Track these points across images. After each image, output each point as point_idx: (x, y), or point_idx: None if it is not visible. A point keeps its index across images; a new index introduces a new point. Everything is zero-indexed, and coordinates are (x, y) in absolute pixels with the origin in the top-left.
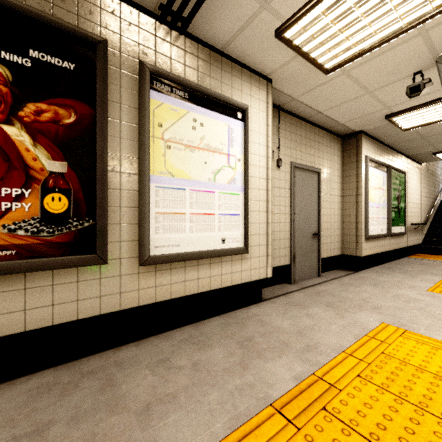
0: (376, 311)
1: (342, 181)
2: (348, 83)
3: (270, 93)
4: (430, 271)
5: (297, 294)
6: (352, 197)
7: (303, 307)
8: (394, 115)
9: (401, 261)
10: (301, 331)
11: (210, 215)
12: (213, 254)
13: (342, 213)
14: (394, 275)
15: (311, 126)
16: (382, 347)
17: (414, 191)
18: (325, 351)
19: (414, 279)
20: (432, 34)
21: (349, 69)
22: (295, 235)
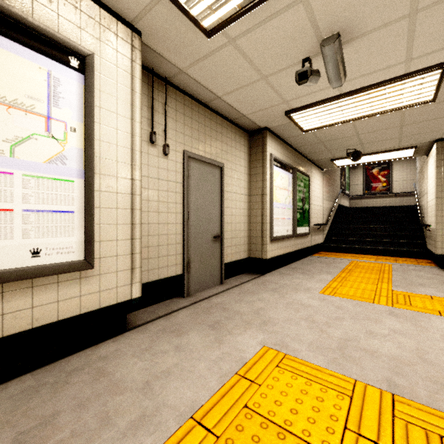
0: (263, 327)
1: (249, 180)
2: (238, 59)
3: (138, 49)
4: (326, 269)
5: (183, 312)
6: (258, 197)
7: (179, 334)
8: (292, 112)
9: (306, 260)
10: (151, 381)
11: (0, 212)
12: (5, 277)
13: (249, 214)
14: (295, 277)
15: (213, 114)
16: (249, 392)
17: (317, 194)
18: (164, 423)
19: (311, 279)
20: (313, 3)
21: (235, 37)
22: (191, 238)
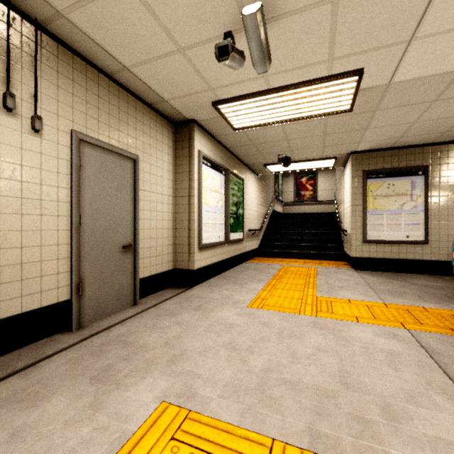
0: (171, 367)
1: (175, 179)
2: (142, 12)
3: None
4: (258, 276)
5: (59, 359)
6: (185, 199)
7: (32, 403)
8: (220, 103)
9: (240, 267)
10: None
11: None
12: None
13: (175, 218)
14: (226, 288)
15: (122, 90)
16: None
17: (252, 199)
18: None
19: (241, 290)
20: None
21: None
22: (85, 250)
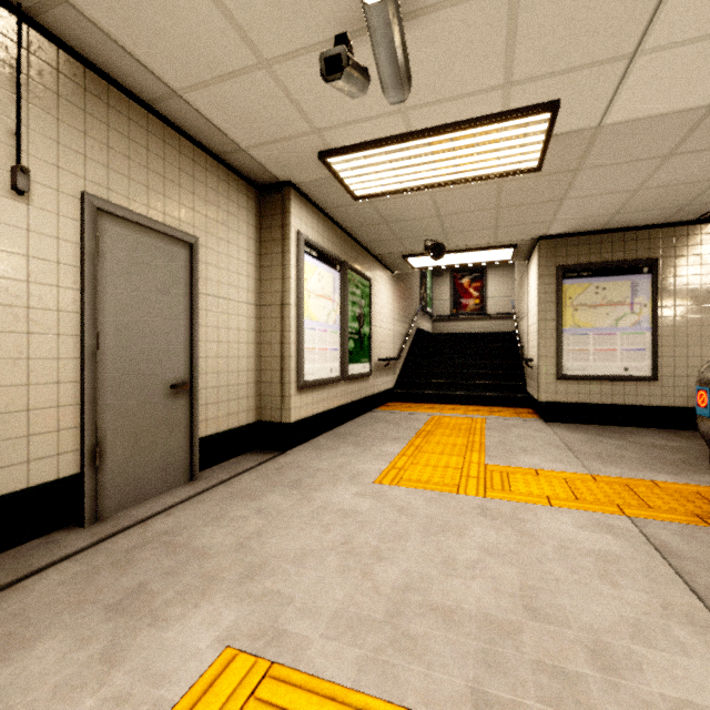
0: (245, 586)
1: (259, 276)
2: None
3: None
4: (394, 433)
5: (56, 574)
6: (275, 309)
7: (1, 654)
8: (331, 154)
9: (364, 418)
10: None
11: None
12: None
13: (259, 340)
14: (341, 452)
15: (170, 131)
16: None
17: (384, 311)
18: None
19: (366, 455)
20: None
21: None
22: (106, 391)
